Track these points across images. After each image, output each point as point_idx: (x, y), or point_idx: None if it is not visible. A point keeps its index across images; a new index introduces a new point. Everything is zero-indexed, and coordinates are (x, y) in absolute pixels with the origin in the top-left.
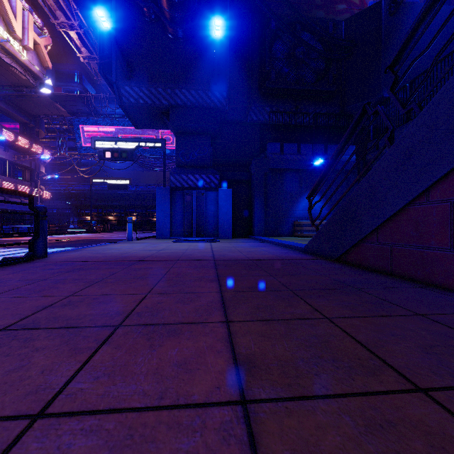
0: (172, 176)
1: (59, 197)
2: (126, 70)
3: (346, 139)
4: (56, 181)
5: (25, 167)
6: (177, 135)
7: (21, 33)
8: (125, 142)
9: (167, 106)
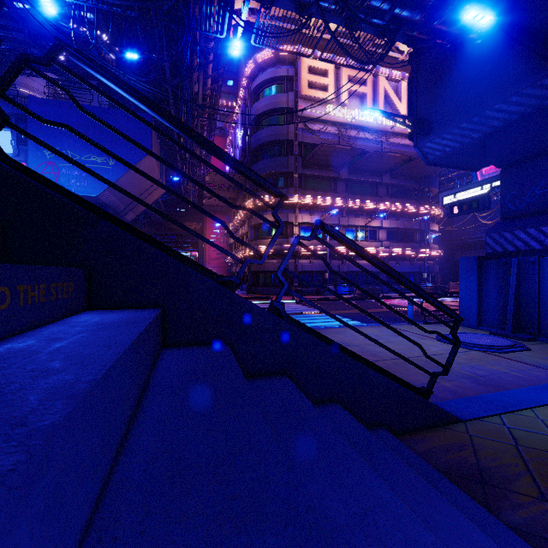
0: (488, 238)
1: (480, 246)
2: (418, 130)
3: (357, 253)
4: (479, 227)
5: (416, 230)
6: (502, 171)
7: (405, 110)
8: (476, 188)
9: (482, 138)
